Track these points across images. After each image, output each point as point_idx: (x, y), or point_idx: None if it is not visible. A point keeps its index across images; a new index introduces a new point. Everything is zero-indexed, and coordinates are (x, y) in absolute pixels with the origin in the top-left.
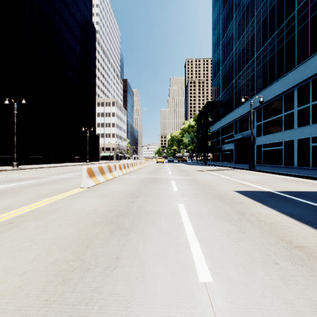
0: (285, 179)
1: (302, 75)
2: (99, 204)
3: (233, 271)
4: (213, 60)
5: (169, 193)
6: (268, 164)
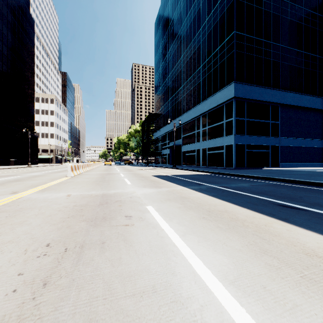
0: (182, 171)
1: (203, 109)
2: (89, 180)
3: (136, 183)
4: (155, 77)
5: (120, 177)
6: (189, 165)
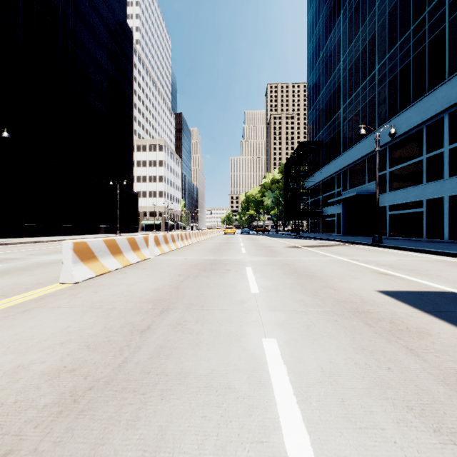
0: (451, 263)
1: None
2: (53, 338)
3: None
4: (308, 81)
5: (240, 298)
6: (398, 236)
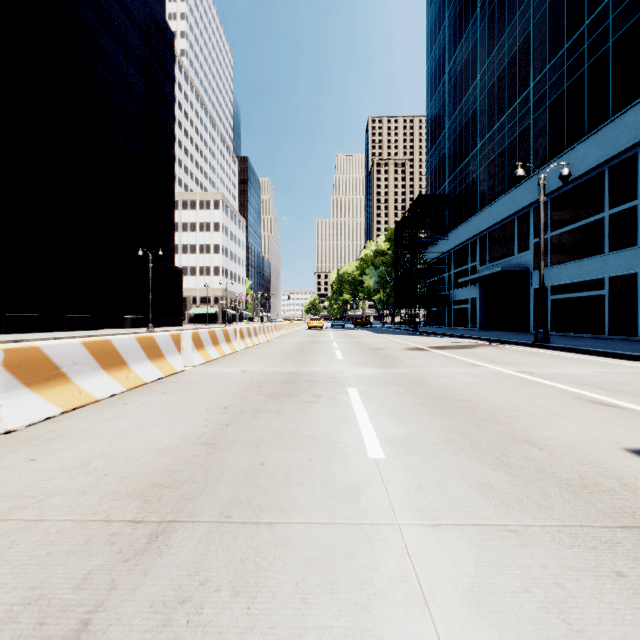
0: None
1: None
2: None
3: None
4: (429, 109)
5: (348, 478)
6: (566, 331)
